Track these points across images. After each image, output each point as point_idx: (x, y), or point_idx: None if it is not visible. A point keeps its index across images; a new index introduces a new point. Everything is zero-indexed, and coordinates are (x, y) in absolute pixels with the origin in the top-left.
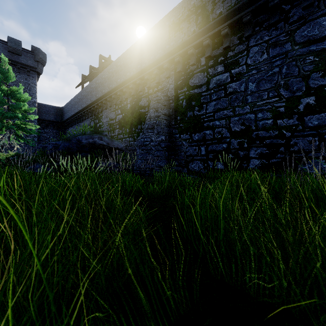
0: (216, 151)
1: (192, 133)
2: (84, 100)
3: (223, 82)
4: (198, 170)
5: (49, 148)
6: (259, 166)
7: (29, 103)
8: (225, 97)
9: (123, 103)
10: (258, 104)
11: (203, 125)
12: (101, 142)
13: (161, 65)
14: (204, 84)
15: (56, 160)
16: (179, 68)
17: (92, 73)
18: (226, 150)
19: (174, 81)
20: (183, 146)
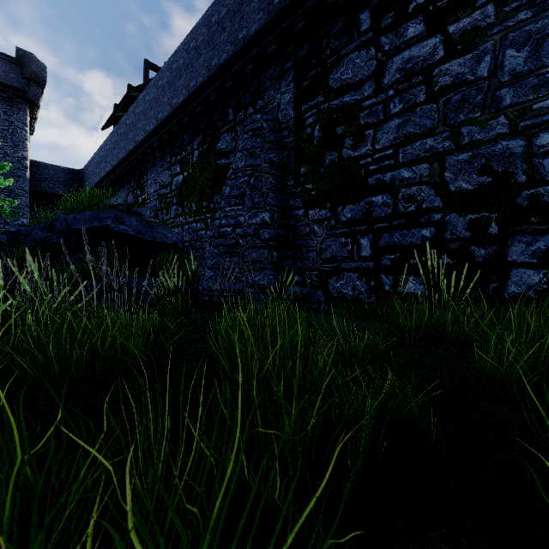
0: (403, 248)
1: (338, 203)
2: (115, 151)
3: (424, 62)
4: (353, 297)
5: (1, 244)
6: (540, 289)
7: (11, 159)
8: (430, 101)
9: (185, 150)
10: (538, 108)
11: (366, 182)
12: (121, 229)
13: (262, 49)
14: (367, 78)
15: (6, 270)
16: (305, 48)
17: (132, 97)
18: (432, 244)
19: (292, 83)
20: (313, 237)
